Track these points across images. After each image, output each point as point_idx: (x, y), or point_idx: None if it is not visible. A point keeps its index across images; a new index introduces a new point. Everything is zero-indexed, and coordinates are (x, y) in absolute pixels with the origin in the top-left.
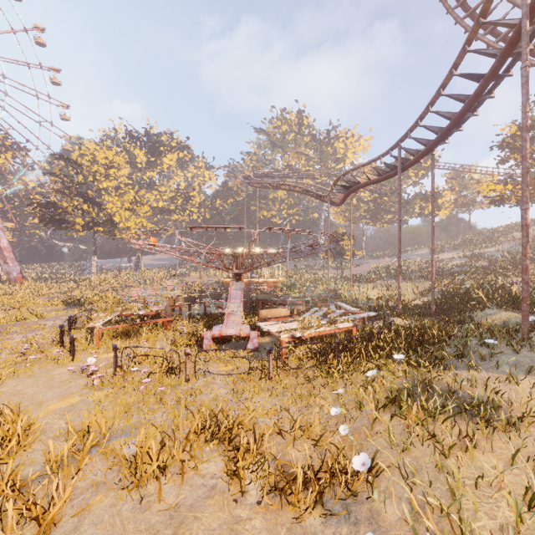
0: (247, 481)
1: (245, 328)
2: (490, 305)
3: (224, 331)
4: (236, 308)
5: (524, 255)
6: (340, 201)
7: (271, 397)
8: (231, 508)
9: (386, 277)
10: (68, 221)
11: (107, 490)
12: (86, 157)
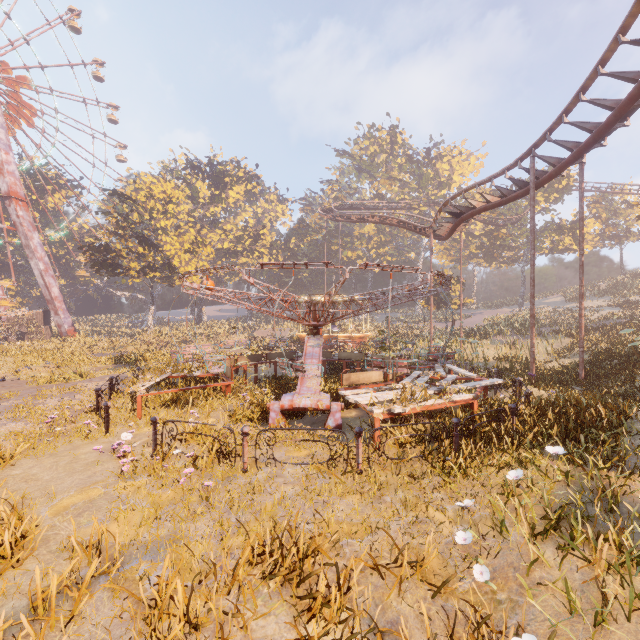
0: None
1: (324, 399)
2: None
3: (296, 401)
4: (313, 371)
5: None
6: (447, 234)
7: (361, 503)
8: None
9: (507, 331)
10: (122, 265)
11: None
12: (142, 192)
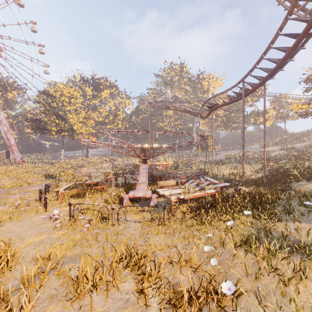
0: (149, 296)
1: (149, 193)
2: (302, 179)
3: (136, 194)
4: (144, 180)
5: None
6: (206, 116)
7: (165, 237)
8: None
9: (234, 161)
10: (48, 129)
11: (58, 300)
12: (58, 92)
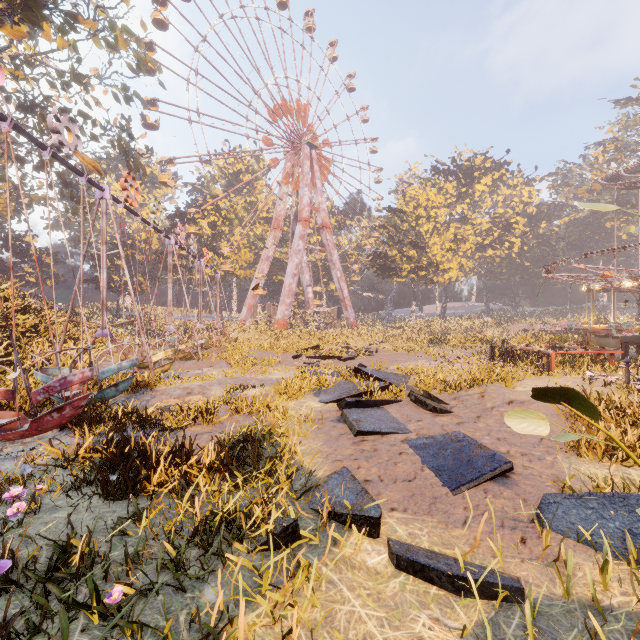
0: None
1: None
2: None
3: None
4: None
5: None
6: None
7: None
8: None
9: None
10: (395, 268)
11: None
12: (410, 203)
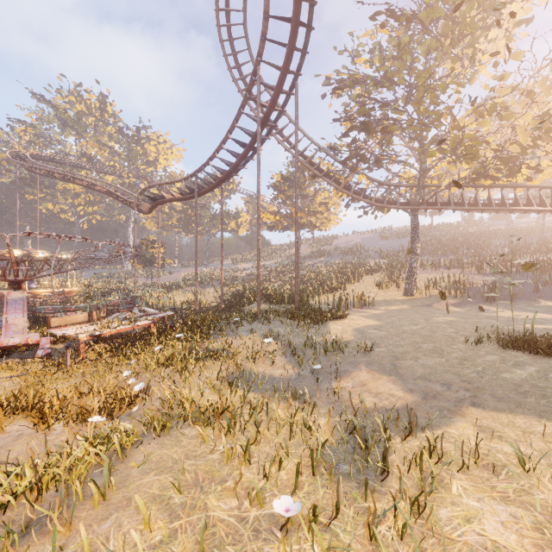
0: (51, 426)
1: (34, 336)
2: (255, 301)
3: (5, 341)
4: (19, 319)
5: (258, 267)
6: (148, 211)
7: (70, 380)
8: (40, 439)
9: (194, 284)
10: None
11: None
12: None
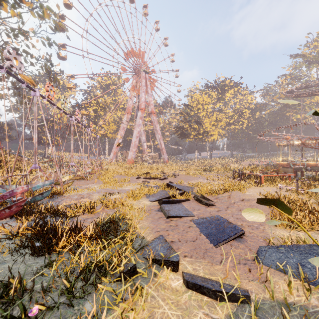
0: None
1: None
2: None
3: None
4: None
5: None
6: None
7: None
8: None
9: None
10: (187, 134)
11: None
12: (195, 102)
